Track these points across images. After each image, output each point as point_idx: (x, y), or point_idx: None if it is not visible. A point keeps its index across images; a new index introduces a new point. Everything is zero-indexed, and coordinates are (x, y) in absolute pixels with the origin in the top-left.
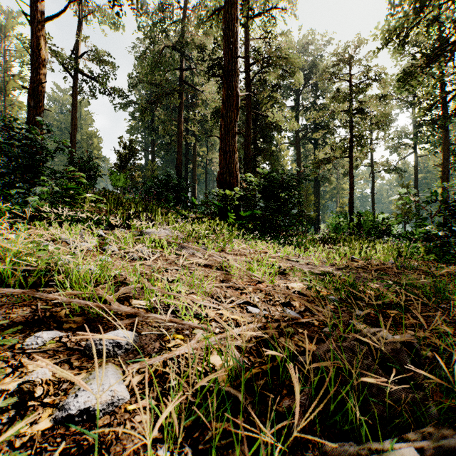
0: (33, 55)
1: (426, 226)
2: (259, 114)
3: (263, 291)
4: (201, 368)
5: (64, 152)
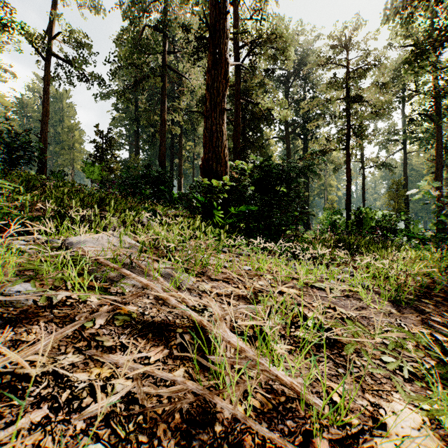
0: None
1: None
2: (249, 101)
3: None
4: None
5: None
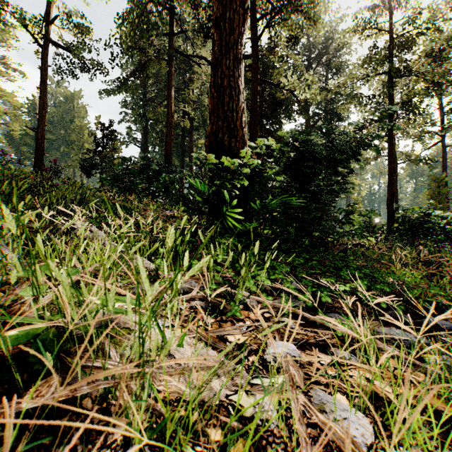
0: None
1: None
2: (269, 82)
3: None
4: None
5: None
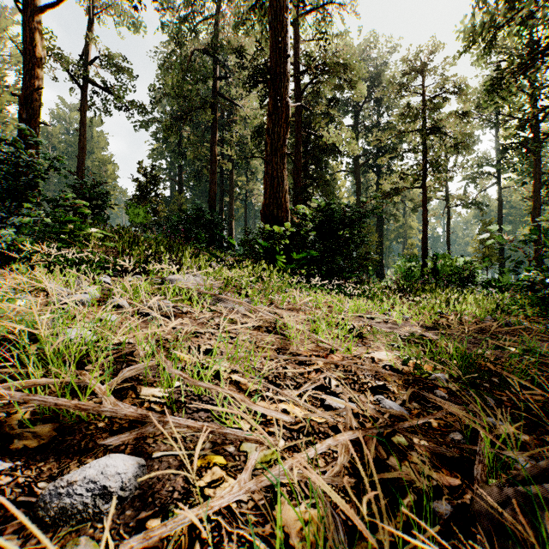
0: (27, 53)
1: (529, 271)
2: (312, 134)
3: (340, 367)
4: (264, 542)
5: (61, 174)
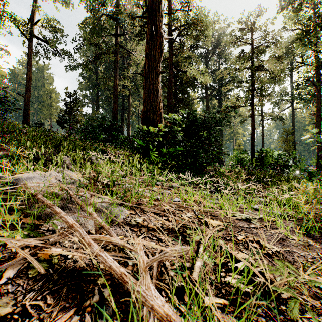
0: None
1: None
2: (179, 70)
3: None
4: None
5: None
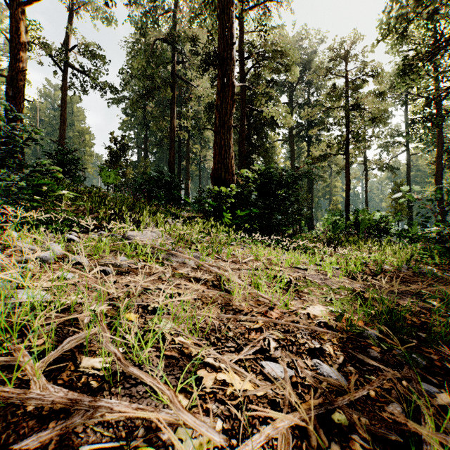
0: (13, 40)
1: (437, 226)
2: (254, 109)
3: (279, 324)
4: None
5: (37, 143)
